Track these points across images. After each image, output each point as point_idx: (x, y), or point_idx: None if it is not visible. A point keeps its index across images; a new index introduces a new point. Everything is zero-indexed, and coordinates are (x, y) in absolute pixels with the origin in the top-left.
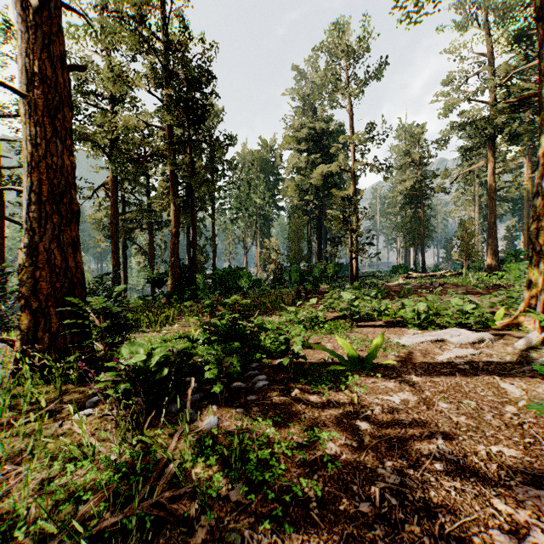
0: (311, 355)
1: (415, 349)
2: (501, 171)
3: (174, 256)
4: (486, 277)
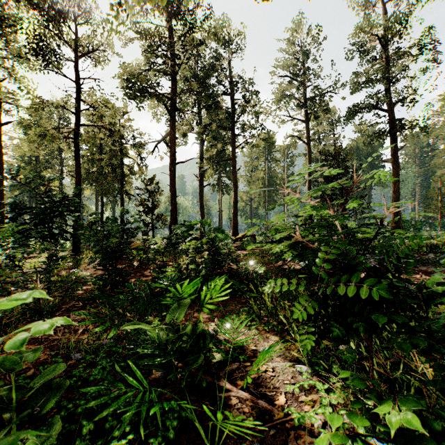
0: None
1: None
2: None
3: None
4: None
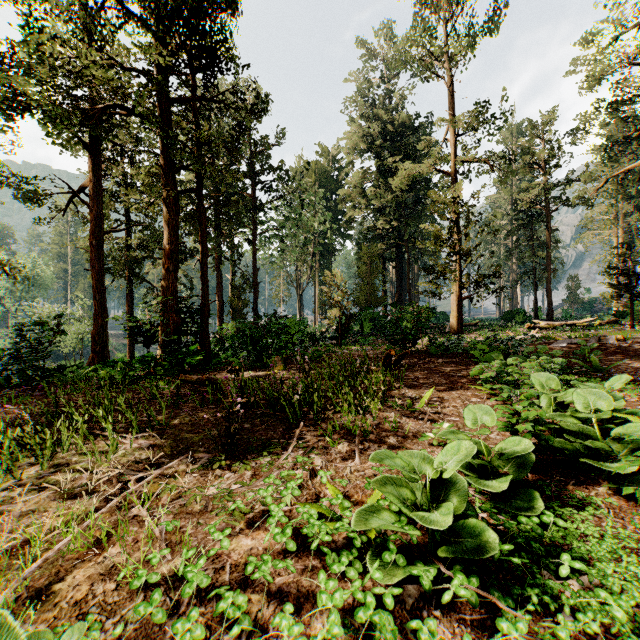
0: None
1: None
2: None
3: (168, 292)
4: None
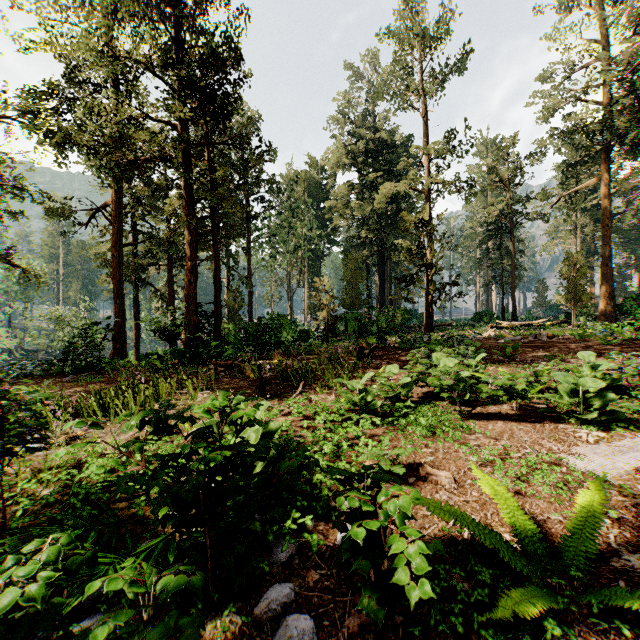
0: (413, 510)
1: (638, 494)
2: (614, 192)
3: (190, 299)
4: (616, 328)
